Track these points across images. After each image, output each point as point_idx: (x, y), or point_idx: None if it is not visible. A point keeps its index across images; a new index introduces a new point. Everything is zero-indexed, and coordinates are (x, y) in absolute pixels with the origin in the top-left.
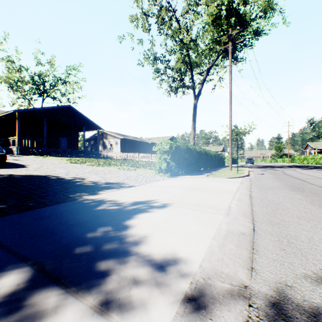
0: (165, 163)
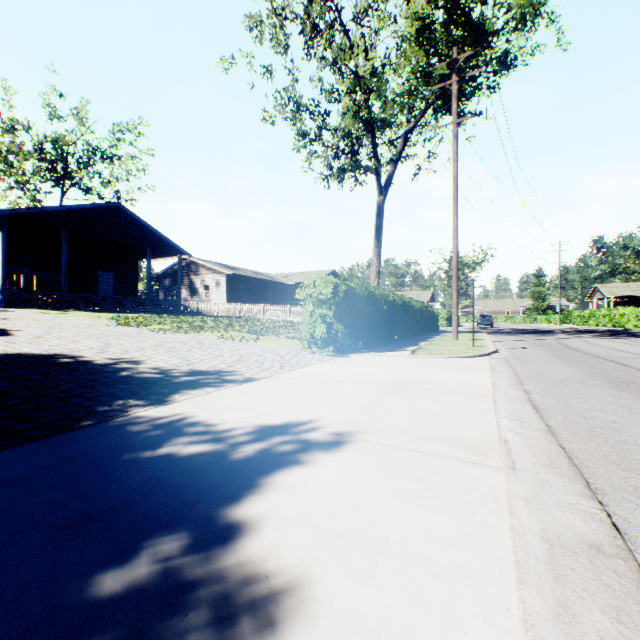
0: (323, 325)
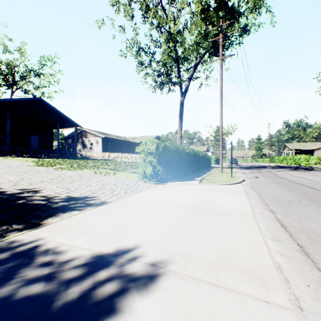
0: (150, 167)
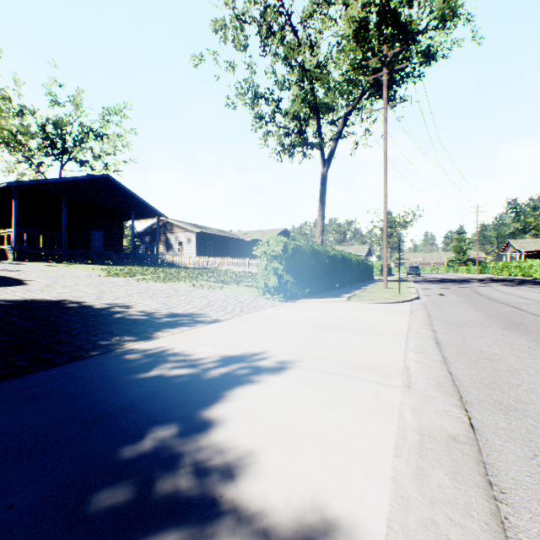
0: (275, 277)
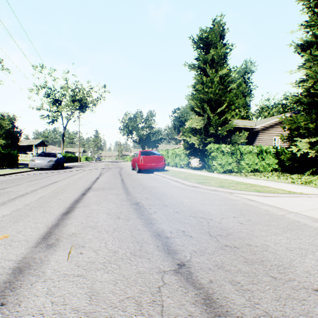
0: None
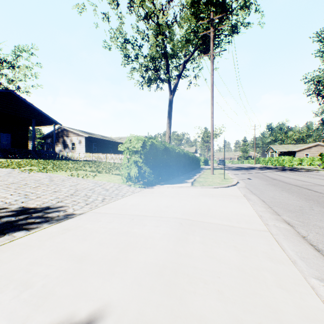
0: (135, 168)
